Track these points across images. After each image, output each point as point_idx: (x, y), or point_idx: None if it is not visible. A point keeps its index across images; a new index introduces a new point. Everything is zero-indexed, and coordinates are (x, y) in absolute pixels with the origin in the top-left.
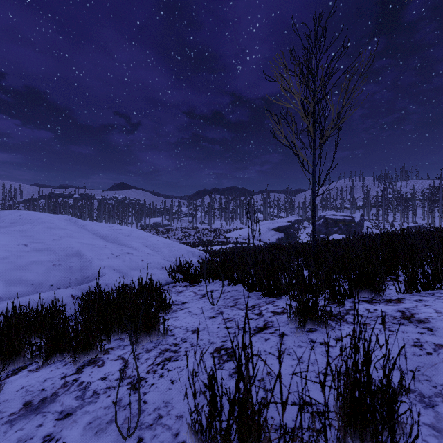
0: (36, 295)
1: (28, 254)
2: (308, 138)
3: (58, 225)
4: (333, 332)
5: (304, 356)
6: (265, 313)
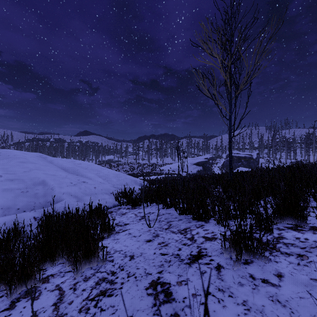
0: (2, 217)
1: (1, 183)
2: (225, 90)
3: (29, 160)
4: (271, 265)
5: (248, 300)
6: (197, 238)
